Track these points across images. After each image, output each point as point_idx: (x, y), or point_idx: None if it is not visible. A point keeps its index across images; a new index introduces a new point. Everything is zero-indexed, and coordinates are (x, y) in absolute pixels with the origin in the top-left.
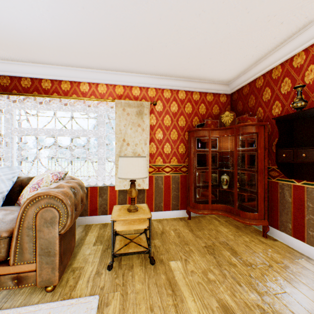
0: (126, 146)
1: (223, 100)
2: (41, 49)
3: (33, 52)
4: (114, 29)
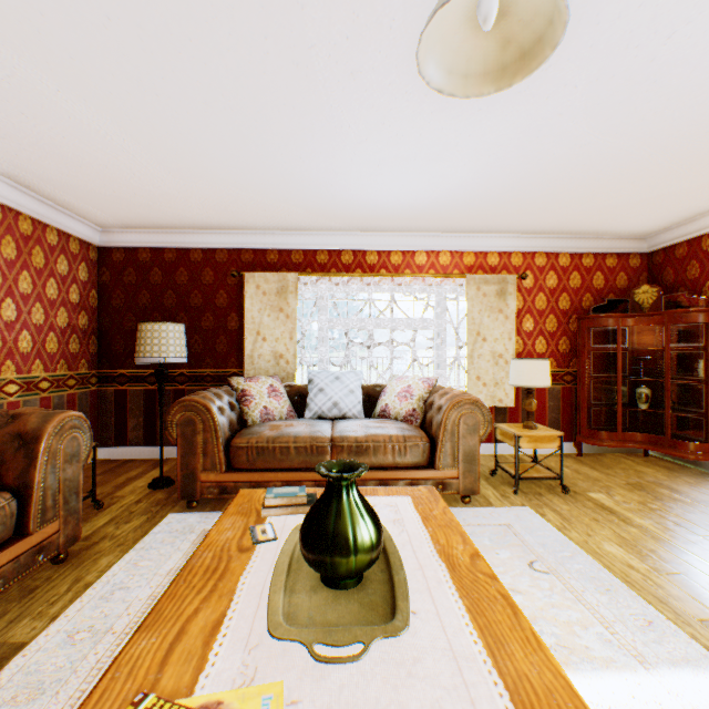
0: (481, 343)
1: (634, 264)
2: (390, 220)
3: (375, 223)
4: (507, 199)
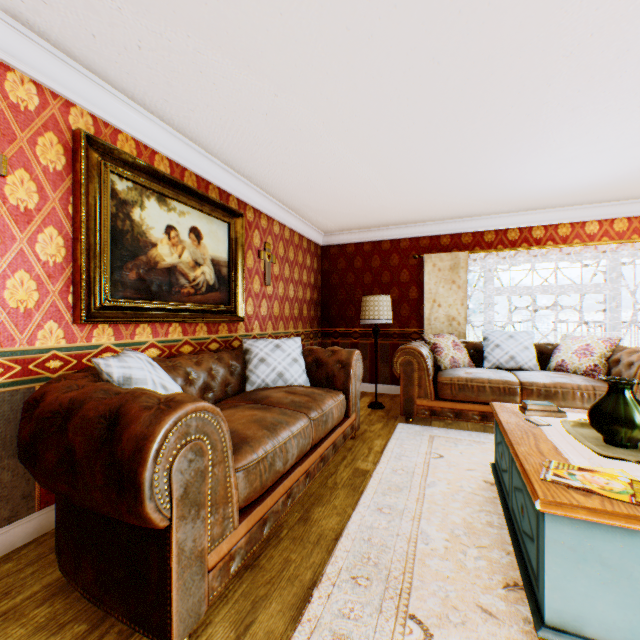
0: None
1: None
2: (562, 198)
3: (546, 202)
4: None
